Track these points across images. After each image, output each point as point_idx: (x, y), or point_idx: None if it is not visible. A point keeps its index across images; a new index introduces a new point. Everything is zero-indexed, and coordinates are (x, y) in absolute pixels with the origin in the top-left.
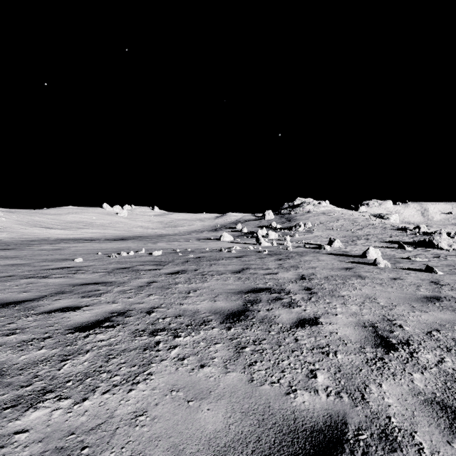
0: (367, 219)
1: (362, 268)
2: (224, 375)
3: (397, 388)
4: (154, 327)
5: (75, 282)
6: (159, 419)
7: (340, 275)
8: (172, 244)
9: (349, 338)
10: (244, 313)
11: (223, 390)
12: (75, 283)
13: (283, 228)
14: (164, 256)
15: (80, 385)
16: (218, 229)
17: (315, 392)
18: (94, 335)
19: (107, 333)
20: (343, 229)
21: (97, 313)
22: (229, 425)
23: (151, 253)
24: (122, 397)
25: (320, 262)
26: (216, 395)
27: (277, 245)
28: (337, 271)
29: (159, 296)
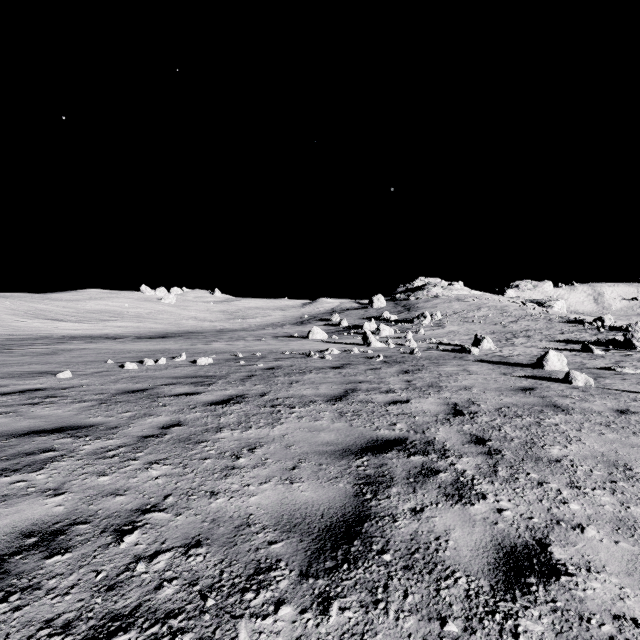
0: (521, 307)
1: (550, 389)
2: None
3: None
4: (107, 605)
5: (18, 427)
6: None
7: (521, 404)
8: (235, 344)
9: None
10: (359, 526)
11: None
12: (15, 431)
13: (400, 320)
14: (215, 367)
15: None
16: (305, 321)
17: None
18: None
19: None
20: (488, 322)
21: None
22: None
23: (196, 360)
24: None
25: (474, 377)
26: None
27: (395, 346)
28: (510, 394)
29: (170, 468)
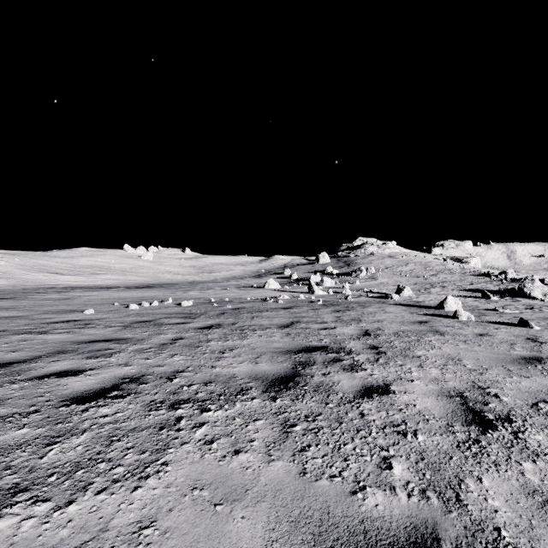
0: (442, 262)
1: (439, 322)
2: (266, 466)
3: (504, 484)
4: (176, 397)
5: (81, 339)
6: (172, 533)
7: (414, 330)
8: (206, 292)
9: (431, 412)
10: (293, 378)
11: (264, 488)
12: (81, 341)
13: (340, 274)
14: (196, 307)
15: (68, 480)
16: (262, 274)
17: (392, 490)
18: (95, 409)
19: (114, 406)
20: (413, 275)
21: (104, 379)
22: (272, 543)
23: (179, 303)
24: (123, 498)
25: (388, 314)
26: (254, 496)
27: (334, 294)
28: (409, 325)
29: (185, 357)
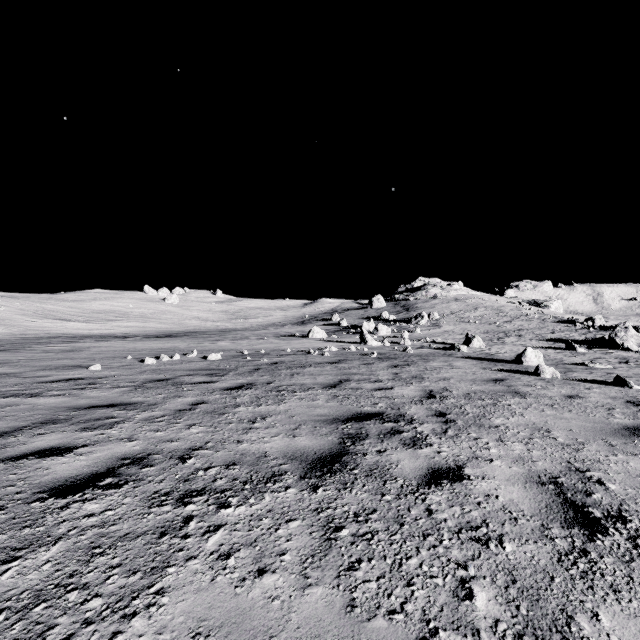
0: (517, 307)
1: (518, 380)
2: (299, 594)
3: (630, 624)
4: (187, 486)
5: (79, 403)
6: None
7: (488, 391)
8: (239, 342)
9: (519, 506)
10: (340, 458)
11: (296, 633)
12: (79, 406)
13: (398, 320)
14: (225, 362)
15: (20, 621)
16: (306, 321)
17: (475, 635)
18: (79, 505)
19: (104, 500)
20: (483, 322)
21: (98, 460)
22: None
23: (206, 356)
24: None
25: (456, 370)
26: None
27: (390, 345)
28: (482, 384)
29: (205, 428)
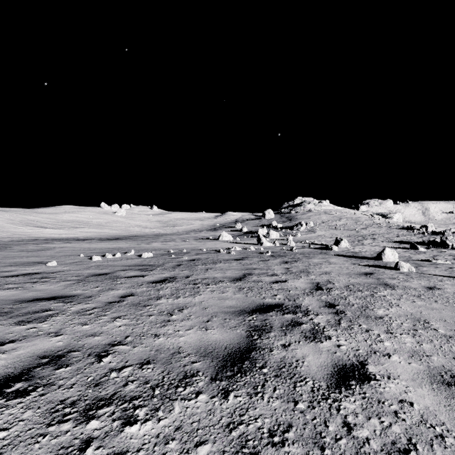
0: (370, 218)
1: (384, 274)
2: None
3: None
4: (96, 393)
5: (26, 296)
6: None
7: (363, 283)
8: (168, 244)
9: (438, 417)
10: (248, 353)
11: None
12: (24, 299)
13: (284, 227)
14: (155, 259)
15: None
16: (217, 228)
17: None
18: None
19: (2, 415)
20: (346, 229)
21: (17, 359)
22: None
23: (141, 254)
24: None
25: (333, 266)
26: None
27: (280, 245)
28: (356, 277)
29: (128, 321)
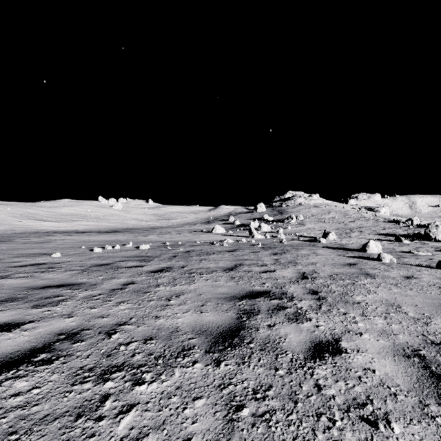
0: (358, 211)
1: (366, 264)
2: None
3: None
4: (109, 362)
5: (37, 284)
6: None
7: (346, 273)
8: (163, 236)
9: (395, 381)
10: (238, 332)
11: None
12: (36, 286)
13: (275, 220)
14: (152, 250)
15: None
16: (211, 221)
17: None
18: (10, 383)
19: (34, 377)
20: (335, 222)
21: (38, 336)
22: None
23: (139, 246)
24: None
25: (319, 257)
26: None
27: (270, 238)
28: (340, 267)
29: (131, 305)
